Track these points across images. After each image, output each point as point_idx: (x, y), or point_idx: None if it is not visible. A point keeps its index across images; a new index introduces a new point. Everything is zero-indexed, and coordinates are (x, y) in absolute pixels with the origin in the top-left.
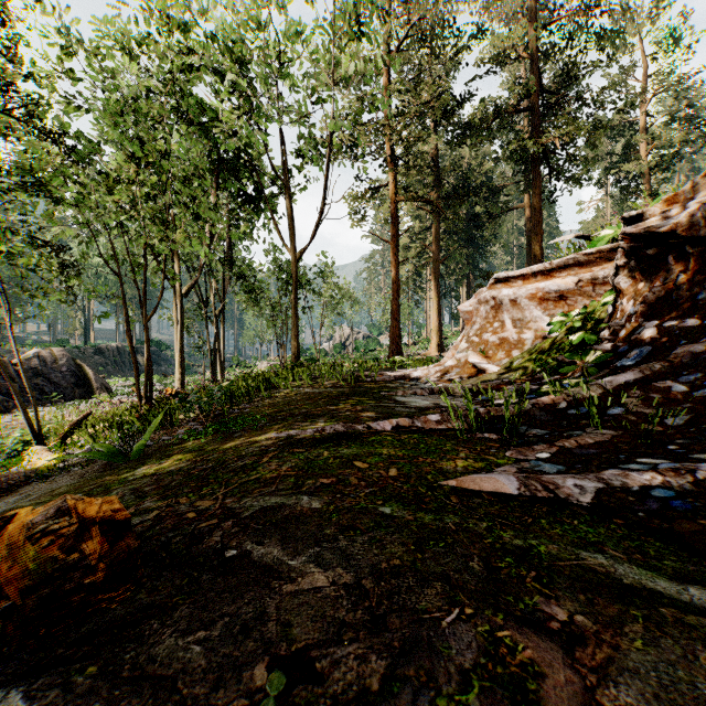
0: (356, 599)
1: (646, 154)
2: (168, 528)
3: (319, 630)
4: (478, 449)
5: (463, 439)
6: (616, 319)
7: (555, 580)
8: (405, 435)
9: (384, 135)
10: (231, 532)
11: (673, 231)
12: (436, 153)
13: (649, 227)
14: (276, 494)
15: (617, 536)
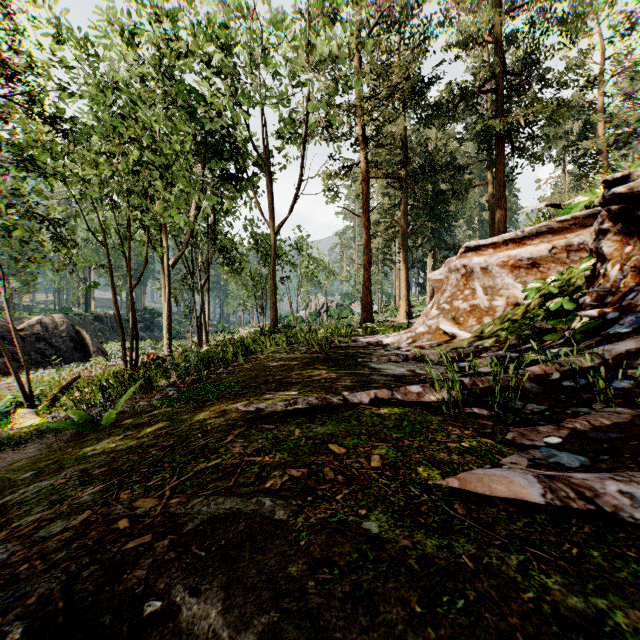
0: None
1: (604, 133)
2: (86, 548)
3: None
4: (470, 428)
5: (450, 415)
6: (597, 284)
7: None
8: (384, 408)
9: (356, 115)
10: (163, 560)
11: None
12: (404, 134)
13: None
14: (233, 493)
15: None
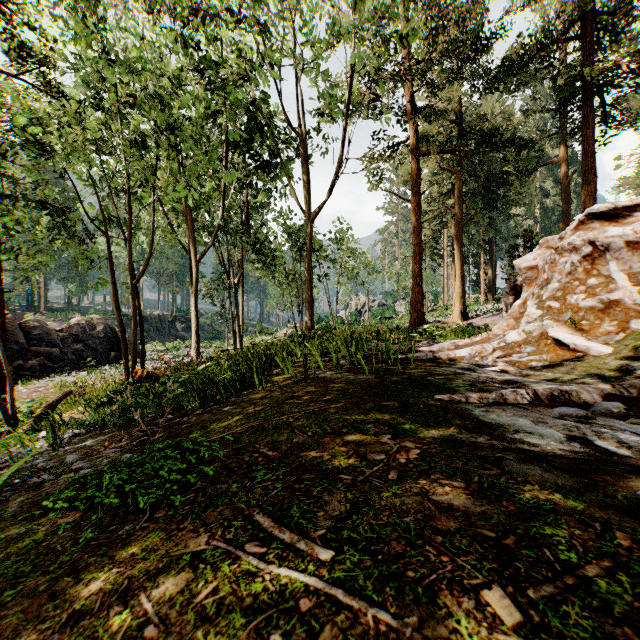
0: None
1: None
2: None
3: None
4: None
5: None
6: None
7: None
8: None
9: (406, 79)
10: None
11: None
12: (459, 108)
13: None
14: None
15: None
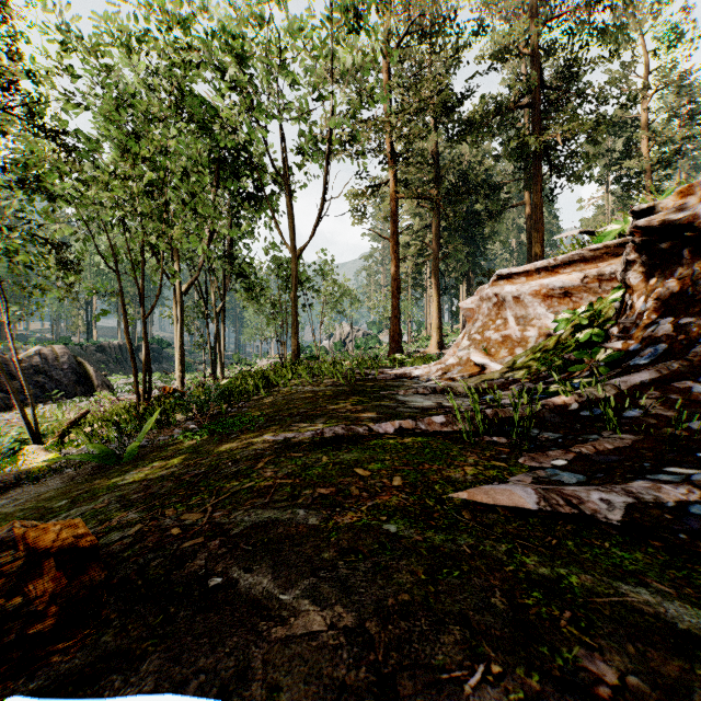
0: (359, 650)
1: (648, 151)
2: (148, 548)
3: (313, 696)
4: (487, 454)
5: (471, 443)
6: (625, 316)
7: (595, 624)
8: (408, 438)
9: (384, 131)
10: (217, 553)
11: (689, 223)
12: (436, 151)
13: (663, 220)
14: (270, 507)
15: (657, 563)
